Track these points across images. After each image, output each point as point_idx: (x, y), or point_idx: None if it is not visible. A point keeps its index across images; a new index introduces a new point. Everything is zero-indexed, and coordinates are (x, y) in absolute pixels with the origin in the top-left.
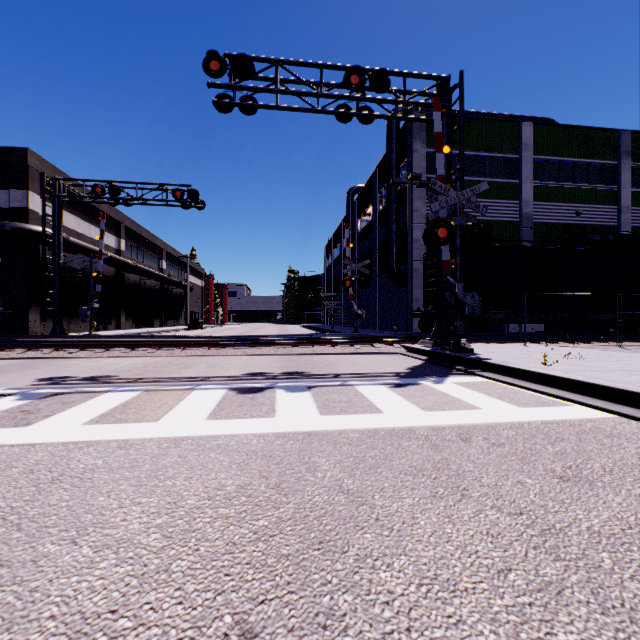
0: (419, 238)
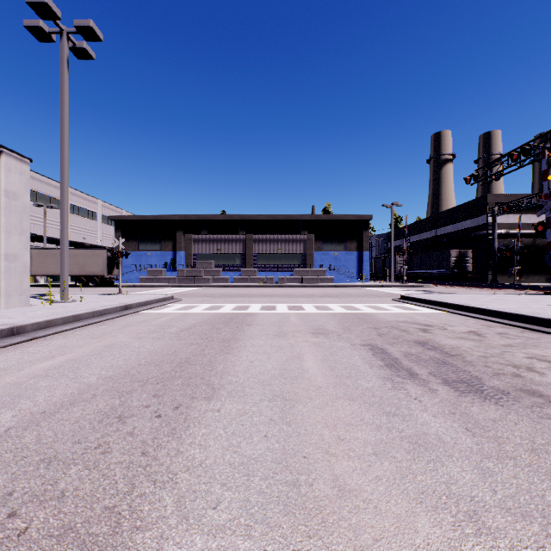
0: None
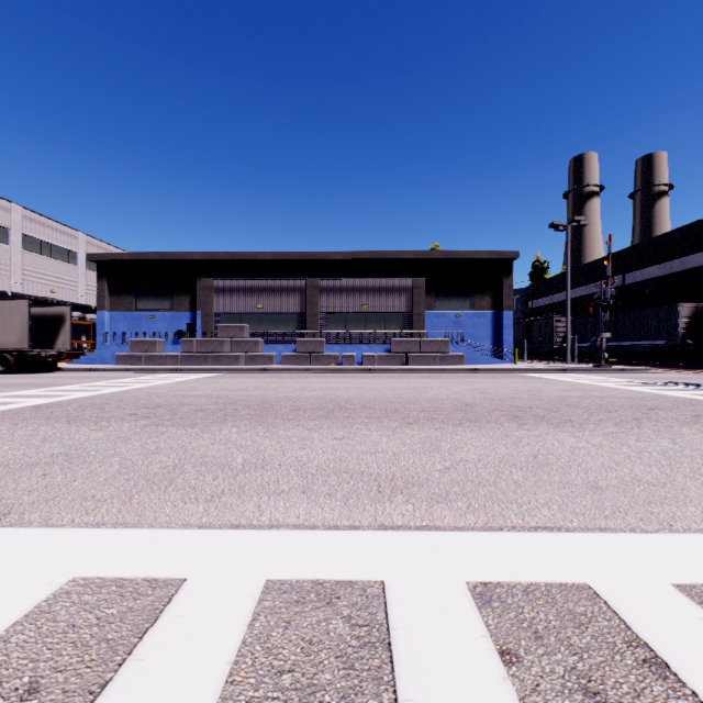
0: None
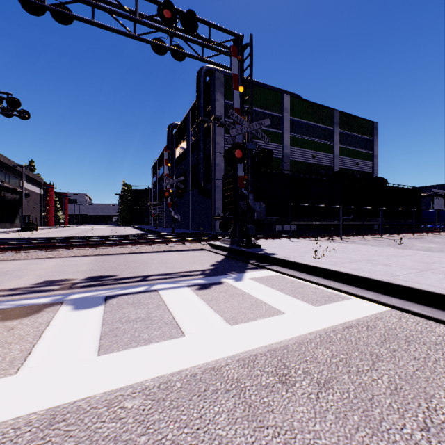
0: (220, 163)
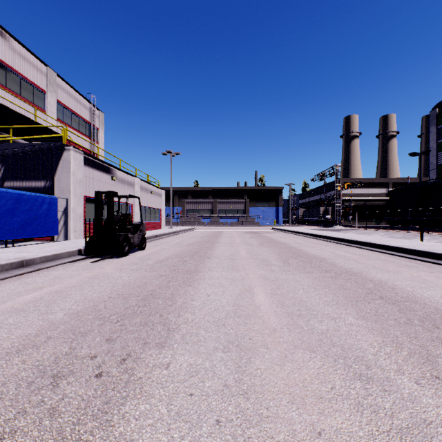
0: (432, 177)
